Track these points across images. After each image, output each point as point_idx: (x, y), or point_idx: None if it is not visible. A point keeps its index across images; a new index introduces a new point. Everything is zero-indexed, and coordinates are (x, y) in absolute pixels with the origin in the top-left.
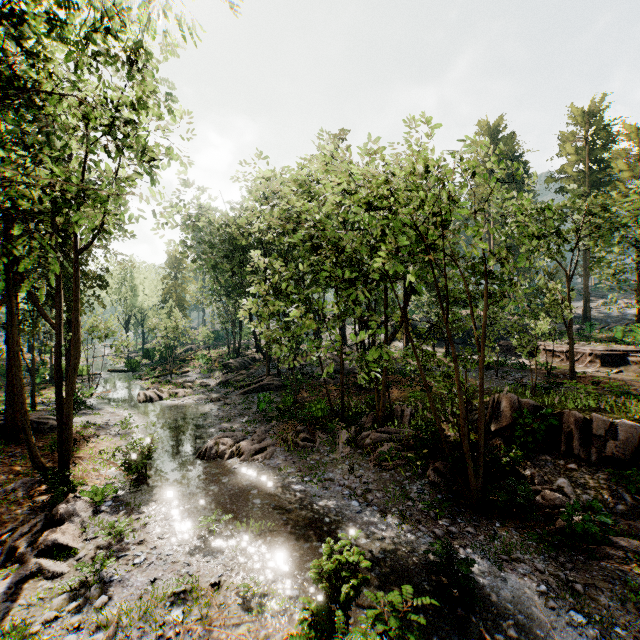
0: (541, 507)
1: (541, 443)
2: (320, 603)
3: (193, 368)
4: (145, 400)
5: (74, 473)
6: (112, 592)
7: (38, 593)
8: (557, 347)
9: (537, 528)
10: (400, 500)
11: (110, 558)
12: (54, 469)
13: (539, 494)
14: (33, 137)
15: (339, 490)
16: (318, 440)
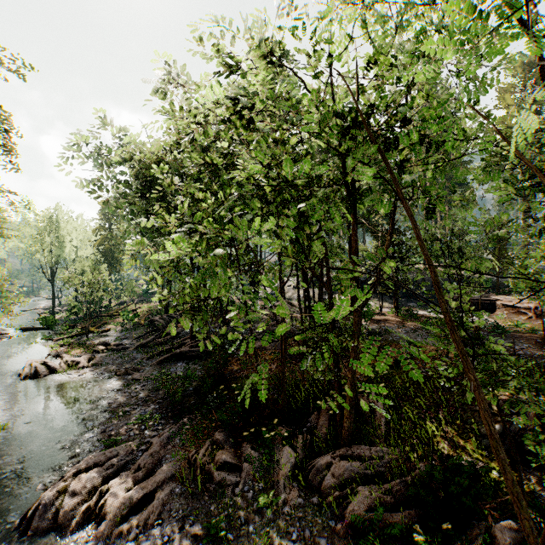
0: None
1: None
2: None
3: (116, 325)
4: (28, 376)
5: None
6: None
7: None
8: (521, 303)
9: None
10: None
11: None
12: None
13: None
14: None
15: None
16: (245, 467)
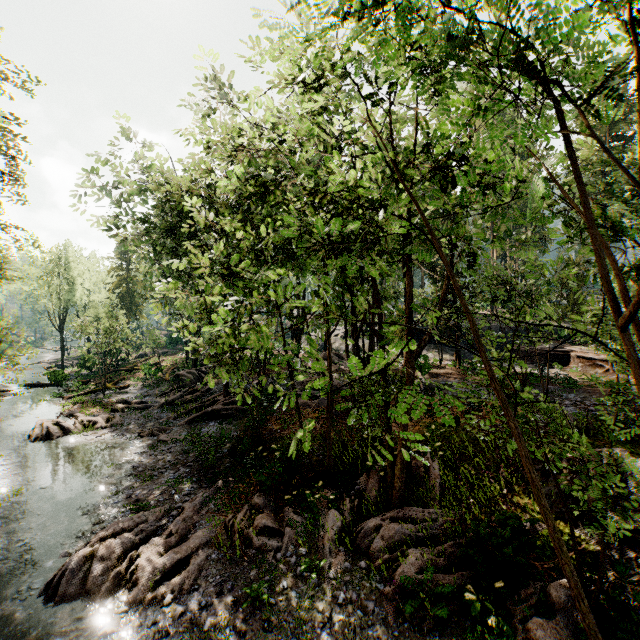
0: None
1: None
2: None
3: (137, 381)
4: (39, 437)
5: None
6: None
7: None
8: (598, 354)
9: None
10: None
11: None
12: None
13: None
14: None
15: None
16: (287, 531)
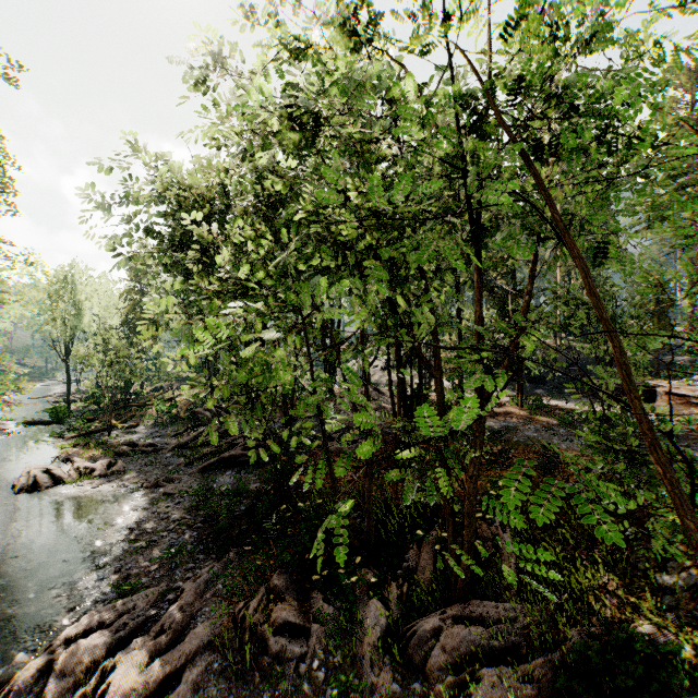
0: None
1: None
2: None
3: (148, 419)
4: (25, 488)
5: None
6: None
7: None
8: (692, 390)
9: None
10: None
11: None
12: None
13: None
14: None
15: None
16: (314, 630)
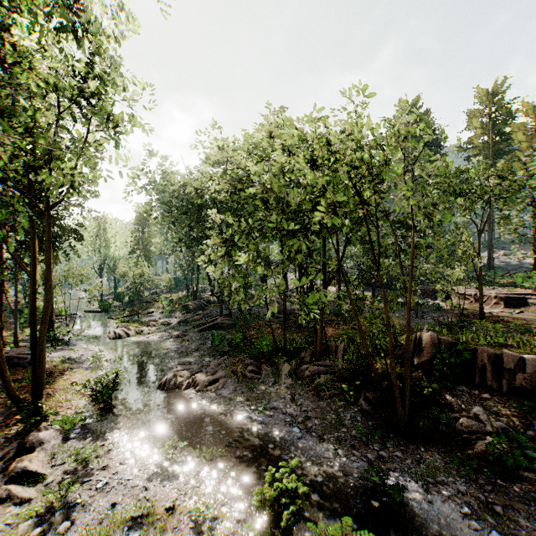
0: (460, 433)
1: (458, 375)
2: (265, 530)
3: (157, 309)
4: (114, 337)
5: (48, 403)
6: (75, 517)
7: (6, 519)
8: (467, 291)
9: (457, 452)
10: (336, 426)
11: (75, 483)
12: (28, 401)
13: (458, 421)
14: (1, 100)
15: (282, 418)
16: (264, 372)
